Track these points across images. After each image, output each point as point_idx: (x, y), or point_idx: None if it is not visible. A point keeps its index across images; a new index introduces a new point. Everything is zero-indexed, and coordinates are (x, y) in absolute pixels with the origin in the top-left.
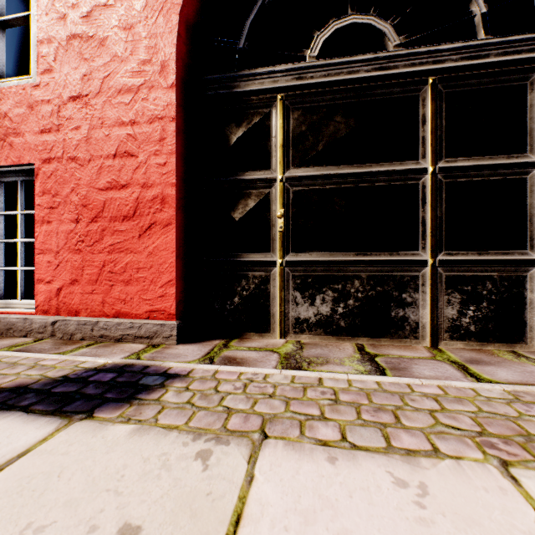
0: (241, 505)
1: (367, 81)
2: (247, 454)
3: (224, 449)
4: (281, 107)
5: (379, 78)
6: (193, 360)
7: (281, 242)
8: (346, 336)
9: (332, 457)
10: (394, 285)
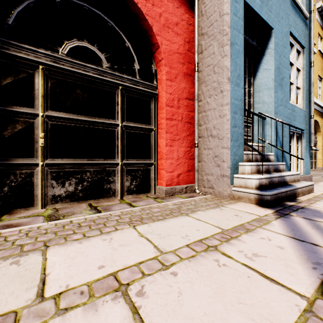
0: (44, 266)
1: (93, 78)
2: (41, 254)
3: (26, 257)
4: (42, 73)
5: (99, 79)
6: None
7: (42, 152)
8: (83, 200)
9: (80, 242)
10: (106, 174)
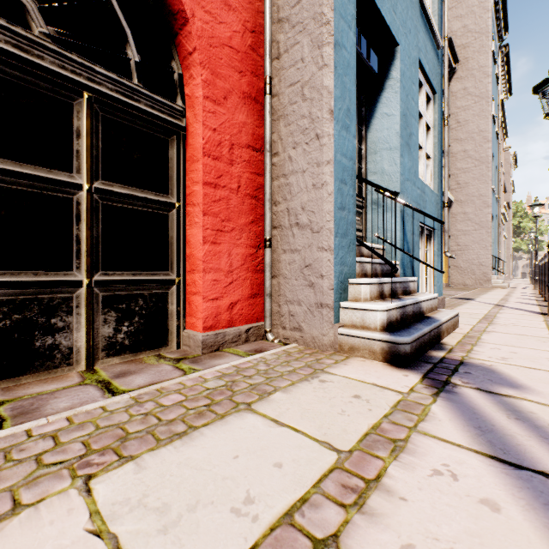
0: None
1: None
2: None
3: None
4: None
5: (17, 58)
6: None
7: None
8: None
9: None
10: (41, 310)
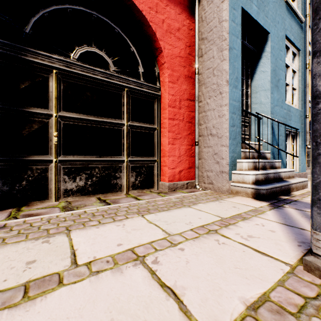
0: (71, 244)
1: (101, 81)
2: (66, 235)
3: (54, 238)
4: (56, 77)
5: (106, 81)
6: (1, 220)
7: (56, 150)
8: (92, 195)
9: (97, 227)
10: (113, 170)
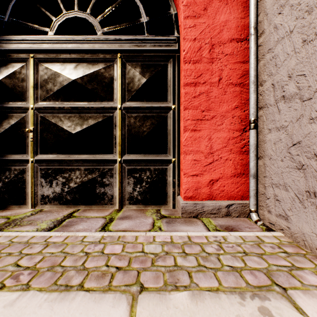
0: None
1: (83, 52)
2: None
3: None
4: (32, 62)
5: (89, 51)
6: None
7: (32, 148)
8: (72, 205)
9: None
10: (99, 174)
